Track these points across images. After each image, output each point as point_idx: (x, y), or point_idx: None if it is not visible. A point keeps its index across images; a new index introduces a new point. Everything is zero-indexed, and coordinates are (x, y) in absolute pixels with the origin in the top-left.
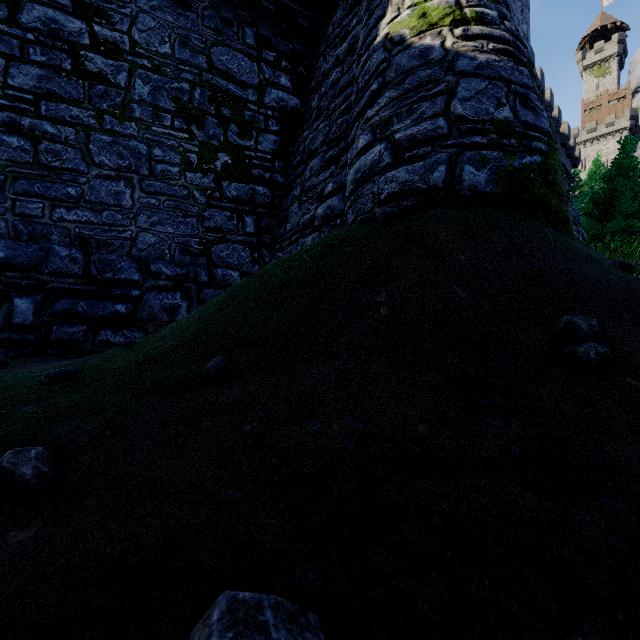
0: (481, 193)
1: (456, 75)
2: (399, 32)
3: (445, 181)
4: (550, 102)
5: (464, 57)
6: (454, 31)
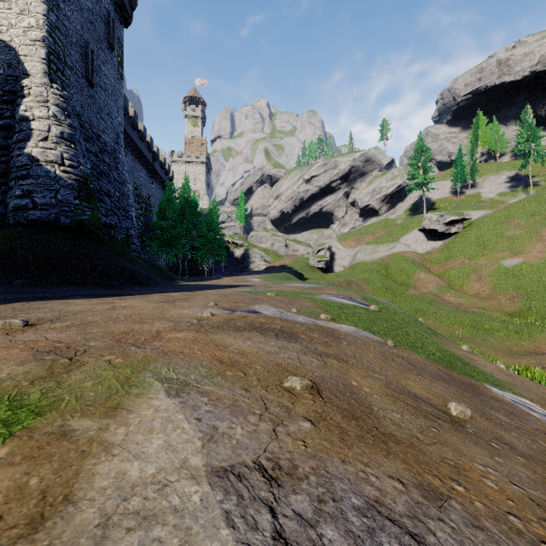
0: (67, 226)
1: (60, 185)
2: (37, 157)
3: (55, 220)
4: (151, 144)
5: (63, 180)
6: (60, 168)
